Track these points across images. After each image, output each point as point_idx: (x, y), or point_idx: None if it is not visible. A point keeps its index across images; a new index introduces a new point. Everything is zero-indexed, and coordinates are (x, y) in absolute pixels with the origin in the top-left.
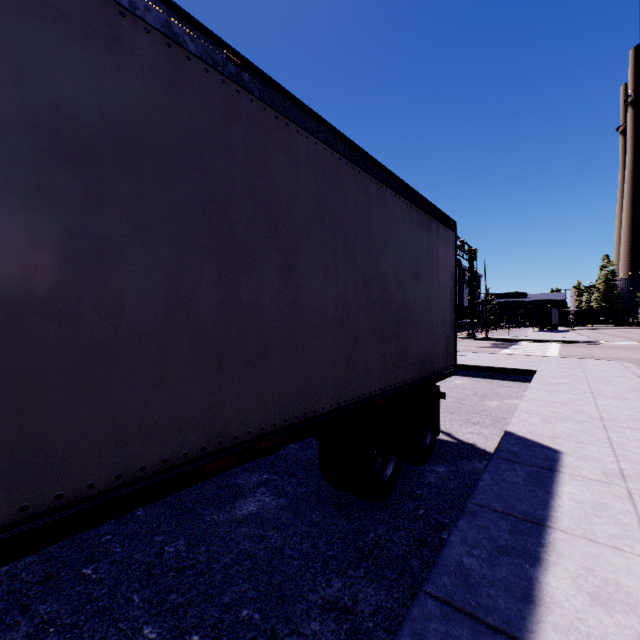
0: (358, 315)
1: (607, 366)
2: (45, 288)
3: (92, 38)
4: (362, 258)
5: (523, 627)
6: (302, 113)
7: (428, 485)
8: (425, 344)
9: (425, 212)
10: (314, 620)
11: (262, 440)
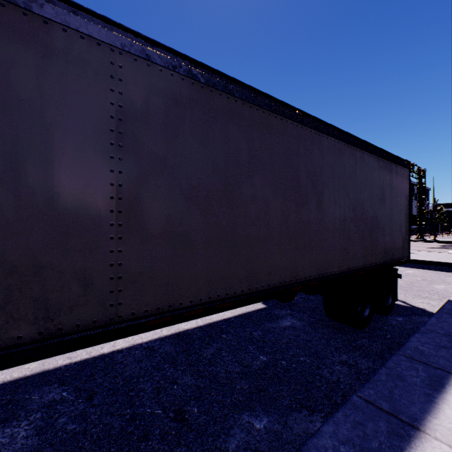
0: (350, 224)
1: None
2: (253, 217)
3: (263, 127)
4: (352, 193)
5: None
6: (324, 126)
7: (391, 325)
8: (388, 241)
9: (388, 160)
10: (336, 366)
11: (310, 281)
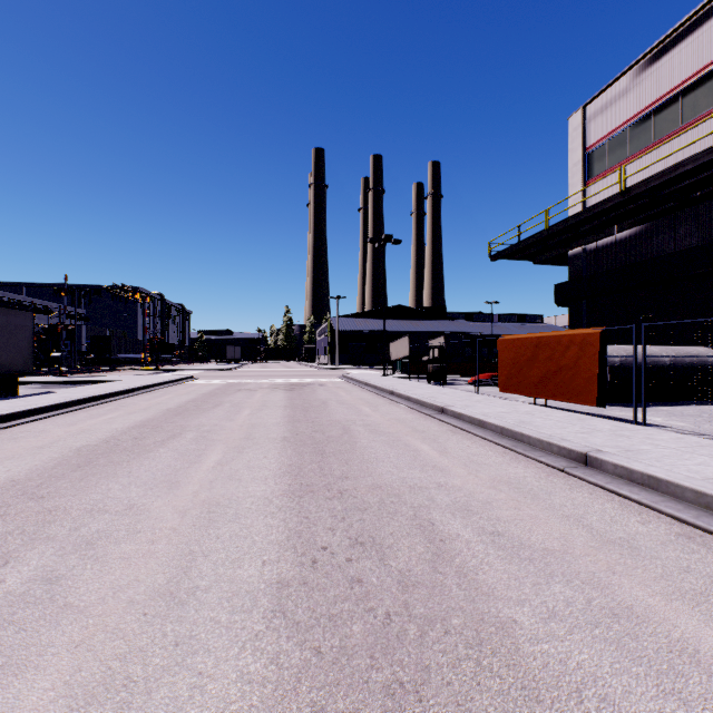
0: None
1: (175, 377)
2: None
3: None
4: None
5: None
6: None
7: None
8: (6, 359)
9: (6, 308)
10: None
11: None
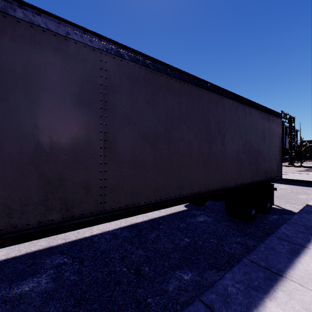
0: (242, 155)
1: None
2: (182, 150)
3: (187, 94)
4: (243, 135)
5: (305, 245)
6: (225, 92)
7: (269, 220)
8: (267, 166)
9: (267, 113)
10: (233, 244)
11: (217, 191)
